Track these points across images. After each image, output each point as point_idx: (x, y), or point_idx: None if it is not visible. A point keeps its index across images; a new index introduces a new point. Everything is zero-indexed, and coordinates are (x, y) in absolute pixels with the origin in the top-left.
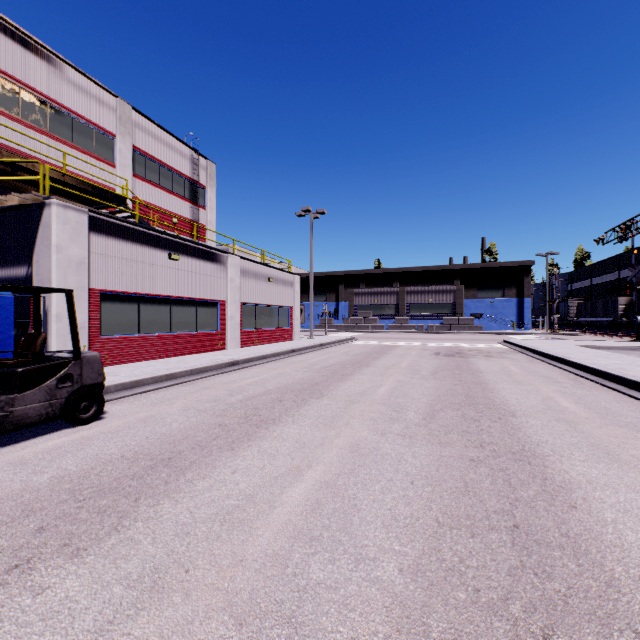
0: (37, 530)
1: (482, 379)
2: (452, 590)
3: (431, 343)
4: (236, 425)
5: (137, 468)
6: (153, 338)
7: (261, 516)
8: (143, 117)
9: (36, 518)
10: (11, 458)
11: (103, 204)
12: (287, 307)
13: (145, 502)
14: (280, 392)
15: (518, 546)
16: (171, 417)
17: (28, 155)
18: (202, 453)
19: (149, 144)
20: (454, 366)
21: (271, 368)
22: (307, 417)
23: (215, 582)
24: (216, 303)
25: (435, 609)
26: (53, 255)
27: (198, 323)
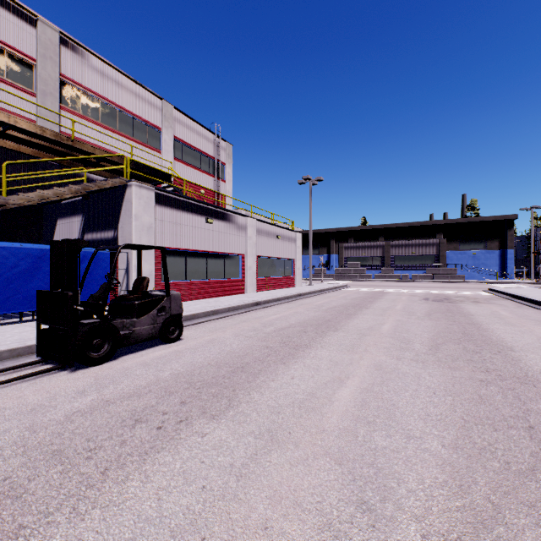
0: (181, 403)
1: (475, 321)
2: (487, 461)
3: (418, 290)
4: (279, 347)
5: (223, 372)
6: (195, 283)
7: (325, 406)
8: (180, 113)
9: (176, 396)
10: (138, 361)
11: (154, 182)
12: (291, 259)
13: (240, 392)
14: (302, 326)
15: (536, 440)
16: (228, 340)
17: (105, 149)
18: (263, 365)
19: (184, 133)
20: (445, 309)
21: (286, 308)
22: (331, 344)
23: (311, 440)
24: (238, 256)
25: (477, 470)
26: (133, 222)
27: (226, 272)
